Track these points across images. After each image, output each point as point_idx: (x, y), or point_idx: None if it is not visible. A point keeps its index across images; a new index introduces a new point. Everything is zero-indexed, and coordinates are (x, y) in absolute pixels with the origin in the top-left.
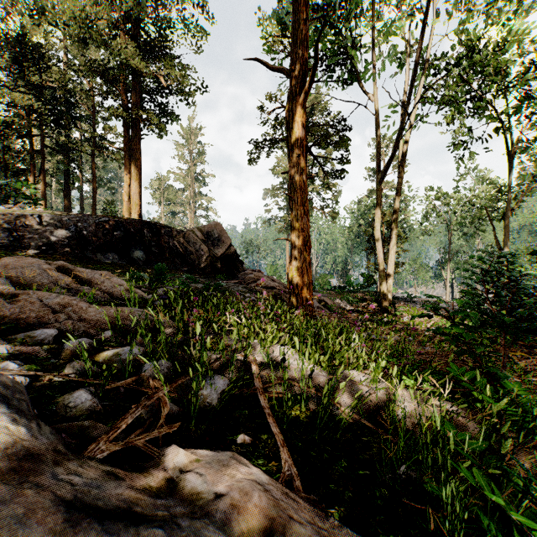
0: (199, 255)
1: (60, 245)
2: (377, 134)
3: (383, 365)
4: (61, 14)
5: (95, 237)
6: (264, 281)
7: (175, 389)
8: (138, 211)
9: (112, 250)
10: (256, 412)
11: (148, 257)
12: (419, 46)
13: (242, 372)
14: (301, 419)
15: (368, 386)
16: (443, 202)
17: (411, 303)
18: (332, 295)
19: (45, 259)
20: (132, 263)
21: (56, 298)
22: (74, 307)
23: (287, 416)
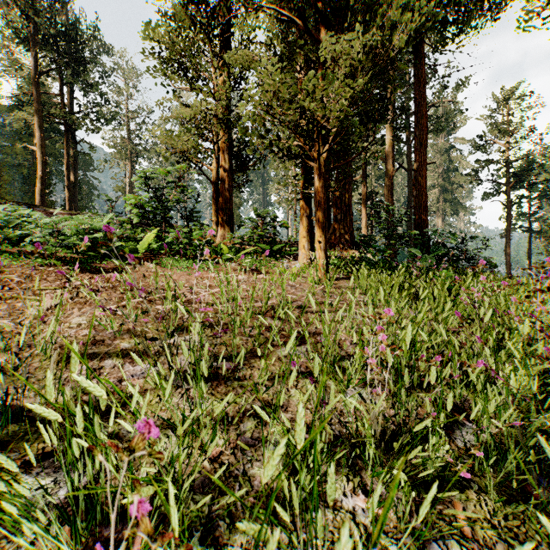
0: None
1: None
2: None
3: None
4: None
5: None
6: None
7: None
8: None
9: None
10: None
11: None
12: None
13: None
14: None
15: None
16: None
17: None
18: None
19: None
20: None
21: None
22: None
23: None
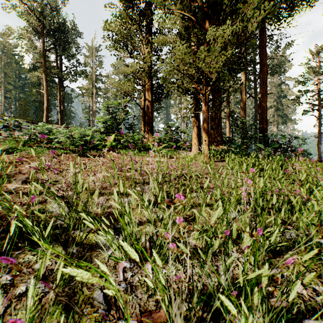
0: None
1: None
2: None
3: None
4: None
5: None
6: None
7: None
8: None
9: None
10: None
11: None
12: None
13: None
14: None
15: None
16: None
17: None
18: None
19: None
20: None
21: None
22: None
23: None
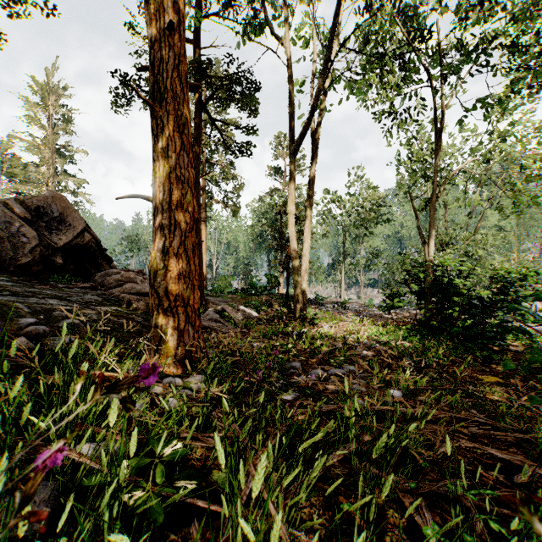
0: (17, 243)
1: None
2: (292, 90)
3: None
4: None
5: None
6: (136, 284)
7: None
8: None
9: None
10: None
11: None
12: None
13: None
14: None
15: None
16: (339, 205)
17: (320, 306)
18: (234, 300)
19: None
20: None
21: None
22: None
23: None
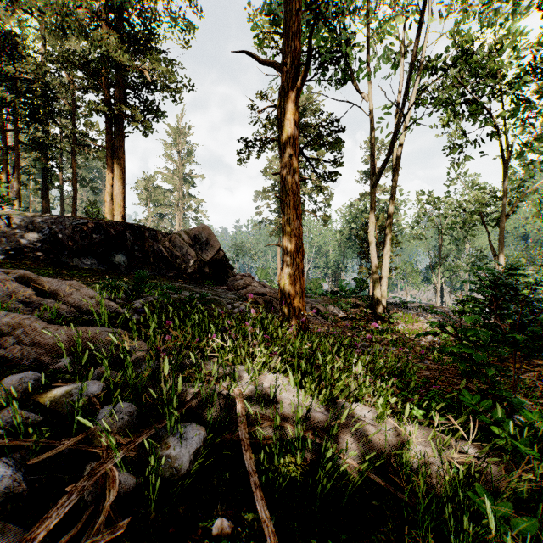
0: (186, 260)
1: (32, 249)
2: (371, 136)
3: (392, 401)
4: (36, 0)
5: (71, 240)
6: (255, 287)
7: (136, 447)
8: (121, 213)
9: (91, 255)
10: (240, 474)
11: (130, 262)
12: (415, 45)
13: (224, 410)
14: (297, 478)
15: (380, 438)
16: (434, 206)
17: (404, 309)
18: (325, 301)
19: (13, 265)
20: (112, 269)
21: (6, 317)
22: (26, 328)
23: (279, 475)
